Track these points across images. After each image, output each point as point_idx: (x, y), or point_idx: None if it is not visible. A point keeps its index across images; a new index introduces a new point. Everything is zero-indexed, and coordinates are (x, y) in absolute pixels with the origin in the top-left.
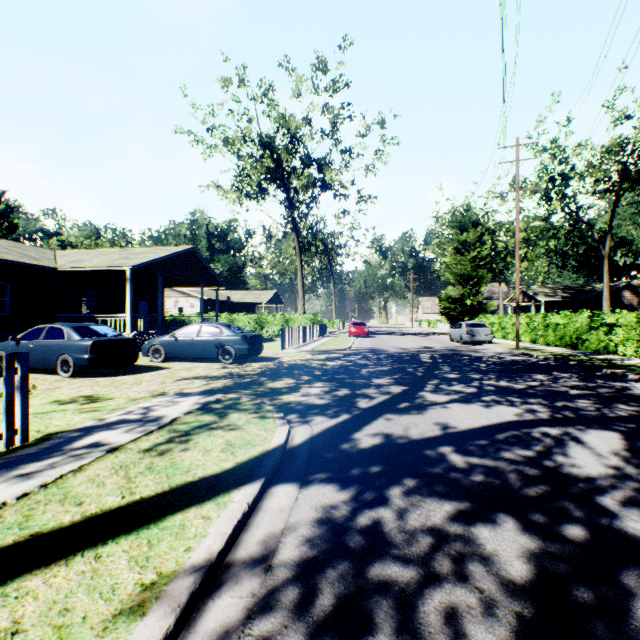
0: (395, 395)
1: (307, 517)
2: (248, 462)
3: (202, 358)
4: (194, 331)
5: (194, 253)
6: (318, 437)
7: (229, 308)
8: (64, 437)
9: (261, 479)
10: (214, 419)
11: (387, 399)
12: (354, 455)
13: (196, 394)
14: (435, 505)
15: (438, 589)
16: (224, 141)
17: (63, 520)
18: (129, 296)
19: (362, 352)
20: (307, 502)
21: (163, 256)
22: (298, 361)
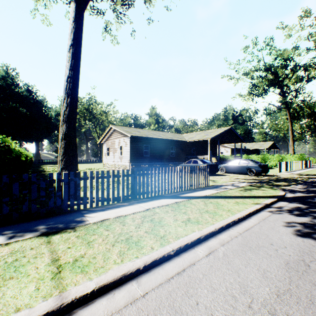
0: None
1: (291, 206)
2: (271, 196)
3: (240, 173)
4: (236, 162)
5: (231, 129)
6: (297, 197)
7: (244, 152)
8: (216, 186)
9: (276, 198)
10: (255, 188)
11: None
12: (312, 202)
13: (245, 182)
14: None
15: None
16: (244, 75)
17: (232, 195)
18: (208, 149)
19: None
20: (291, 205)
21: (220, 133)
22: (288, 177)
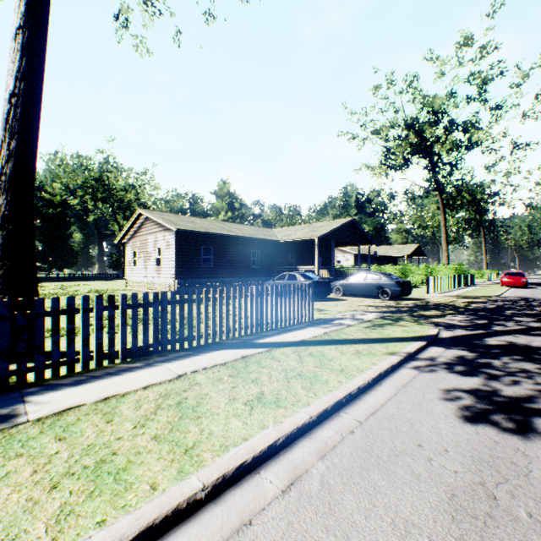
0: (531, 327)
1: (450, 355)
2: (416, 336)
3: (366, 295)
4: (361, 277)
5: (353, 222)
6: (457, 336)
7: (374, 261)
8: (325, 320)
9: (425, 341)
10: (391, 322)
11: (521, 328)
12: (481, 345)
13: (374, 312)
14: (529, 364)
15: (512, 377)
16: (374, 133)
17: (350, 337)
18: (316, 255)
19: (511, 299)
20: (450, 352)
21: (335, 227)
22: (442, 302)
